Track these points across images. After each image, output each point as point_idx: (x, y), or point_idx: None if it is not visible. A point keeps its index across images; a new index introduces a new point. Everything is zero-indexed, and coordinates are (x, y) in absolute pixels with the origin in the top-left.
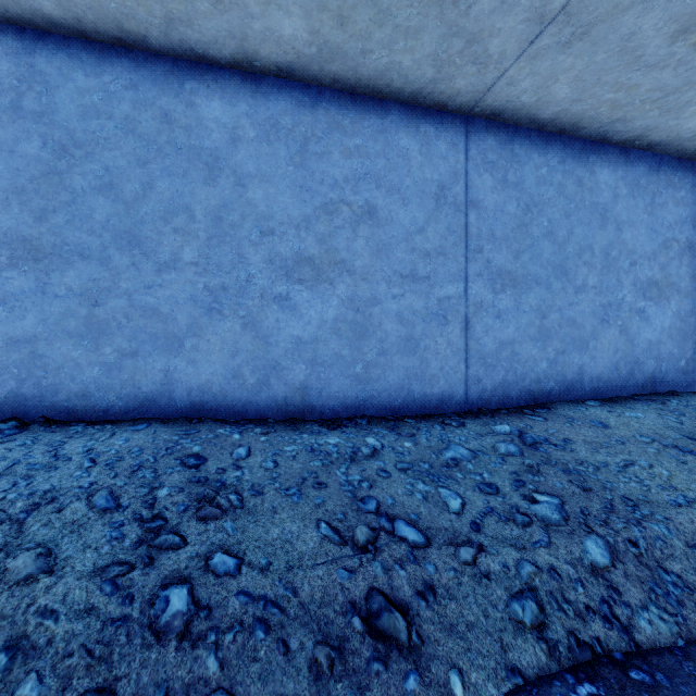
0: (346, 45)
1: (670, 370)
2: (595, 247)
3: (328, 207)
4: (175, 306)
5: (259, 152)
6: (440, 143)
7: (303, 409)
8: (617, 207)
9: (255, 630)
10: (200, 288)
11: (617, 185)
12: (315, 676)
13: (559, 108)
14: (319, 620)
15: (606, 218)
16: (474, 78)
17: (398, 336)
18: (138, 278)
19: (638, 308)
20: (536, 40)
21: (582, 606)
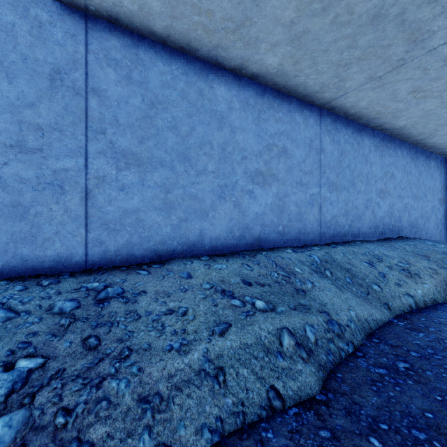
0: None
1: (271, 233)
2: (214, 142)
3: None
4: None
5: None
6: (56, 30)
7: None
8: (231, 116)
9: None
10: None
11: (231, 100)
12: None
13: (165, 23)
14: None
15: (223, 122)
16: None
17: (0, 202)
18: None
19: (248, 189)
20: None
21: None
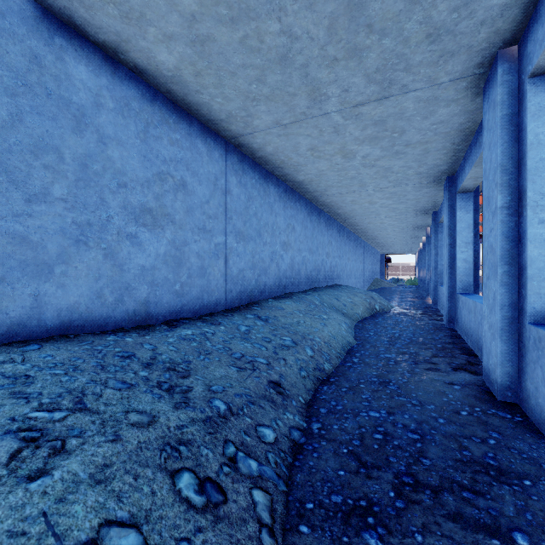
0: (191, 83)
1: (289, 283)
2: (269, 223)
3: (161, 175)
4: (45, 235)
5: (116, 121)
6: (216, 152)
7: (146, 318)
8: (275, 205)
9: (250, 405)
10: (69, 222)
11: (275, 195)
12: (275, 411)
13: (264, 154)
14: (262, 396)
15: (272, 210)
16: (240, 128)
17: (197, 266)
18: (5, 205)
19: (281, 254)
20: (271, 129)
21: (313, 368)
